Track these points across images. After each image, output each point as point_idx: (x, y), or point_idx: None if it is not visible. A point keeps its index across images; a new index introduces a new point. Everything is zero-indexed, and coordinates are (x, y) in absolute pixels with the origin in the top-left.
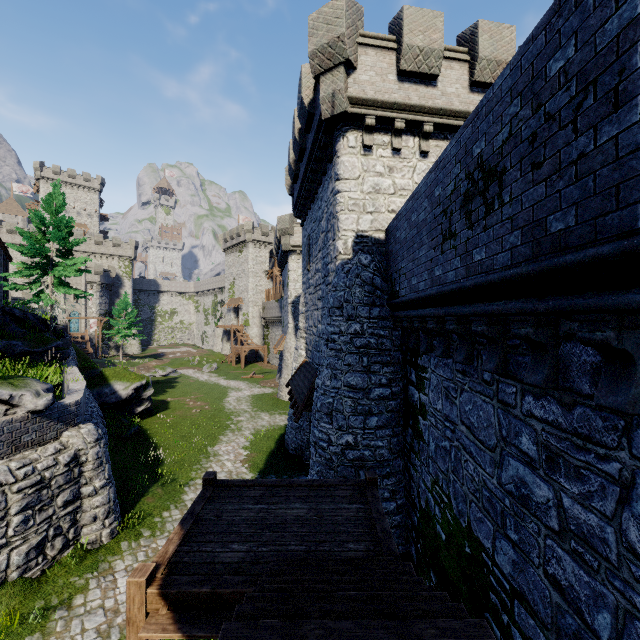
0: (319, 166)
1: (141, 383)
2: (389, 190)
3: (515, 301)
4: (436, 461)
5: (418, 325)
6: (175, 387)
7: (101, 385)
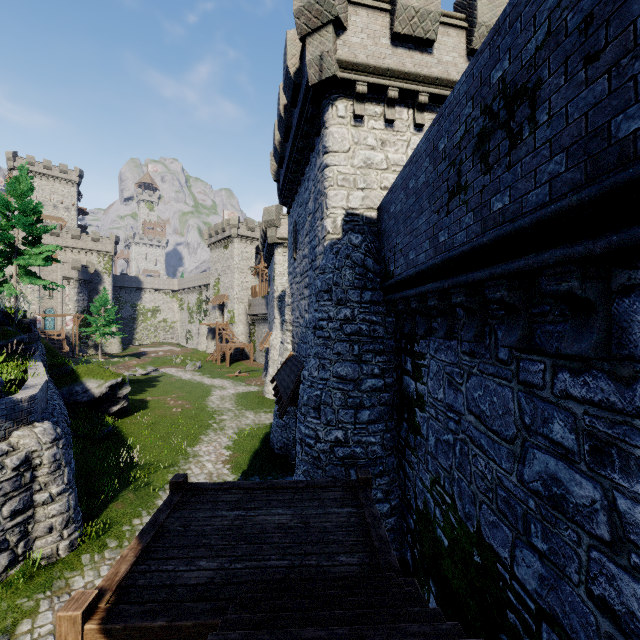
0: (306, 143)
1: (116, 381)
2: (381, 165)
3: (553, 249)
4: (436, 457)
5: (416, 305)
6: (156, 386)
7: (72, 383)
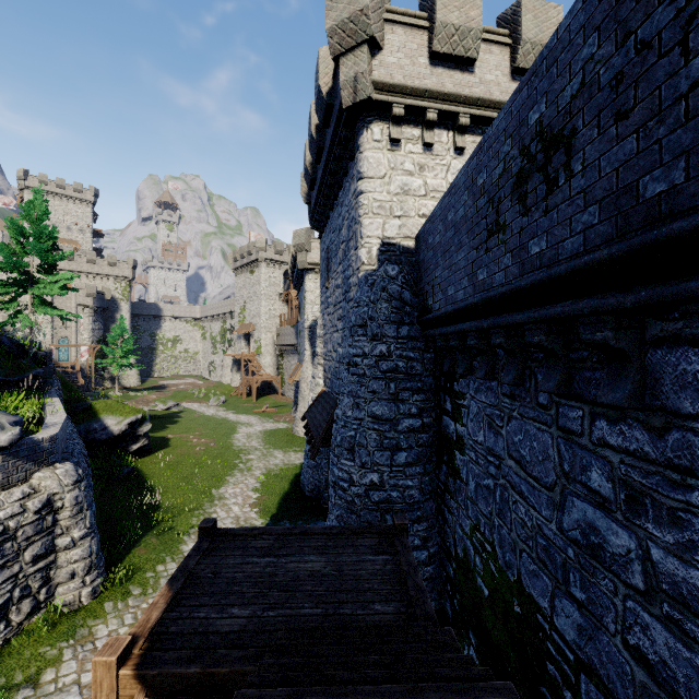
0: (339, 166)
1: (136, 417)
2: (420, 191)
3: (588, 298)
4: (477, 503)
5: (455, 343)
6: (177, 422)
7: (89, 420)
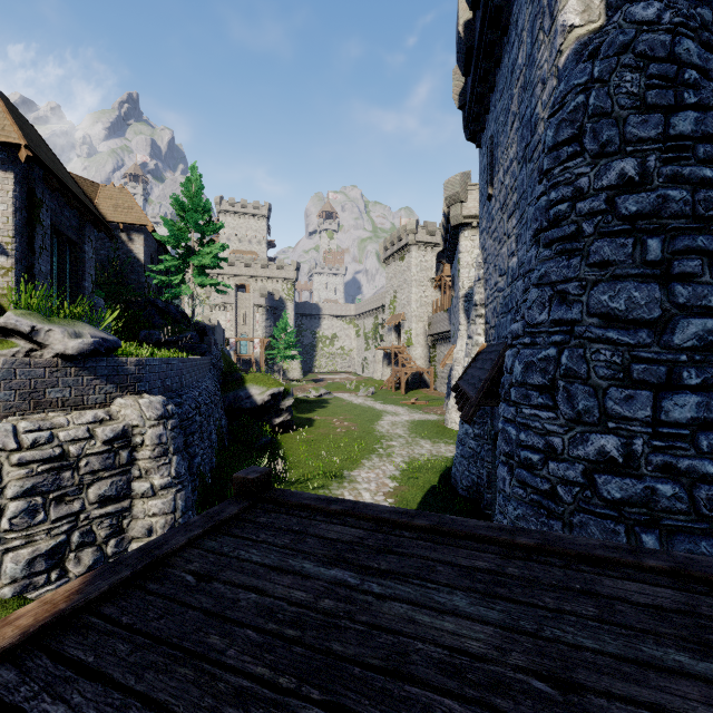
0: None
1: (278, 390)
2: None
3: None
4: None
5: None
6: (325, 407)
7: (237, 388)
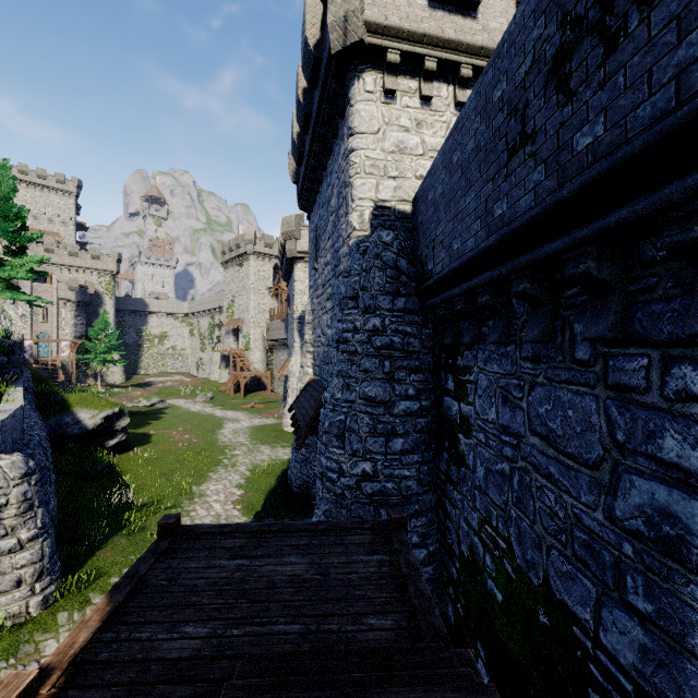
0: (328, 131)
1: (113, 411)
2: (417, 150)
3: (679, 179)
4: (487, 492)
5: (461, 306)
6: (161, 418)
7: (61, 413)
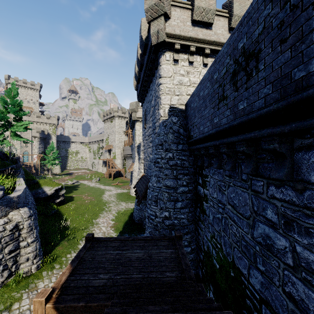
0: (150, 72)
1: (58, 187)
2: (187, 83)
3: (266, 129)
4: (213, 225)
5: (203, 152)
6: (77, 189)
7: (37, 188)
